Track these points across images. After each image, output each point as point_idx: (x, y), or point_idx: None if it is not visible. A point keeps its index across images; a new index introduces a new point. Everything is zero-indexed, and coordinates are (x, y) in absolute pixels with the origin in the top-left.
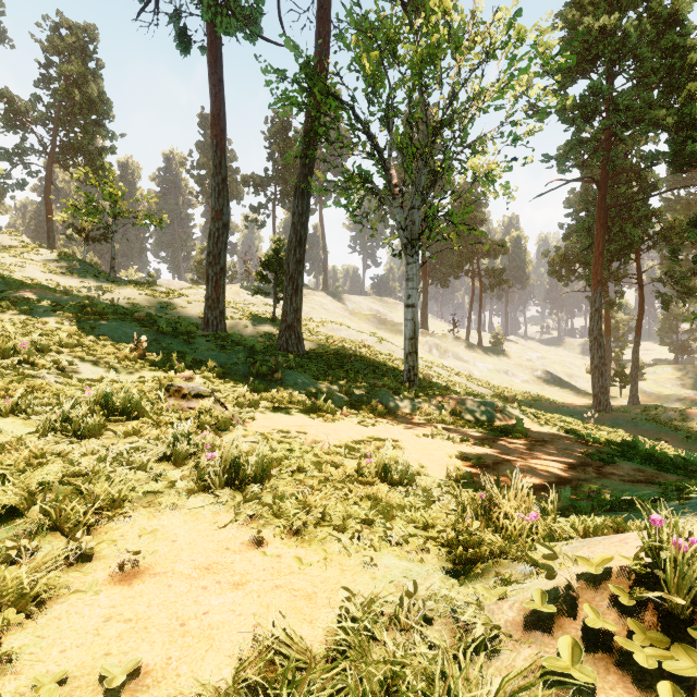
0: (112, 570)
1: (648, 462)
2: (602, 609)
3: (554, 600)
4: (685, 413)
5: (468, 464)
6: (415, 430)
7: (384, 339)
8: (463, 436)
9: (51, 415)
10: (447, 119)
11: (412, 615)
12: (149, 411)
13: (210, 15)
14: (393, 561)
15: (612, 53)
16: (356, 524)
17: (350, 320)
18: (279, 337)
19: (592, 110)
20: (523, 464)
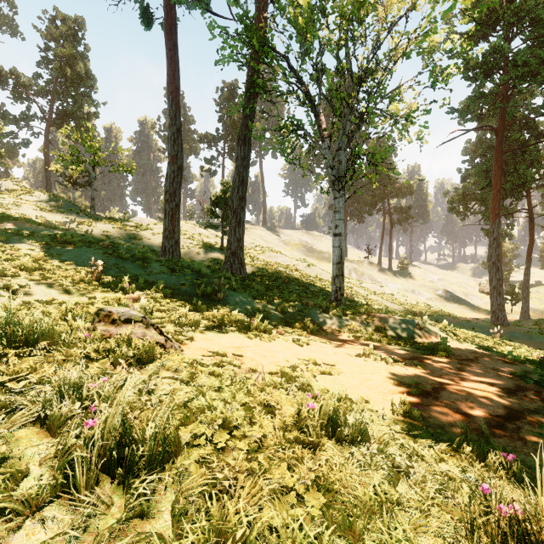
0: None
1: None
2: None
3: None
4: None
5: (409, 391)
6: (347, 349)
7: (313, 264)
8: (392, 354)
9: None
10: (370, 68)
11: None
12: (67, 340)
13: None
14: None
15: (510, 18)
16: None
17: (284, 249)
18: (225, 262)
19: (493, 67)
20: (462, 389)
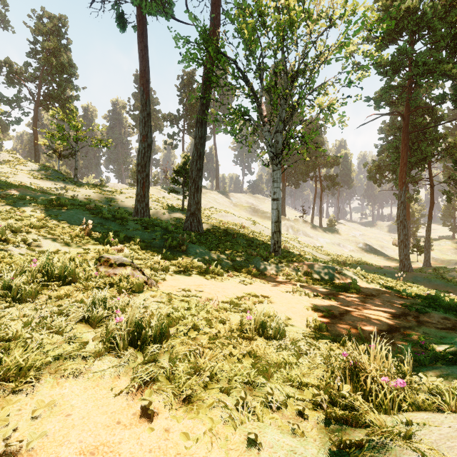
0: None
1: (450, 311)
2: None
3: None
4: None
5: (321, 315)
6: (280, 287)
7: (257, 222)
8: (314, 291)
9: None
10: (301, 69)
11: None
12: (82, 277)
13: (138, 1)
14: (276, 437)
15: (413, 26)
16: (240, 384)
17: (233, 210)
18: (185, 221)
19: (400, 65)
20: (361, 314)
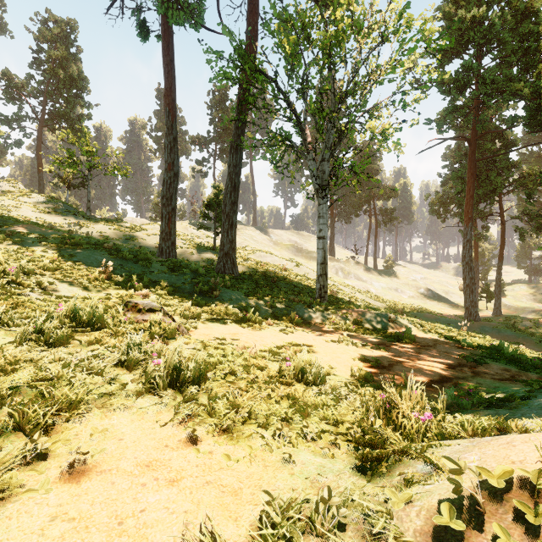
0: (64, 468)
1: (512, 362)
2: (507, 522)
3: (459, 510)
4: (538, 322)
5: (368, 365)
6: (325, 337)
7: (301, 263)
8: (363, 341)
9: (28, 327)
10: (350, 90)
11: (327, 521)
12: (110, 323)
13: (164, 9)
14: (309, 457)
15: (480, 38)
16: (277, 421)
17: (273, 249)
18: (218, 262)
19: (465, 83)
20: (412, 365)
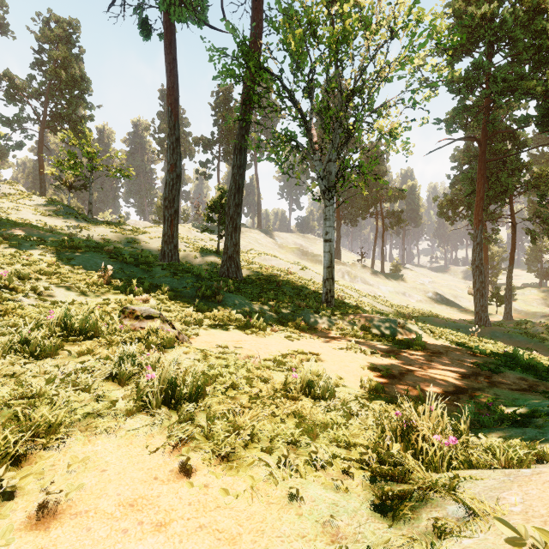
0: (33, 509)
1: (528, 371)
2: None
3: None
4: None
5: (379, 374)
6: (332, 344)
7: (306, 267)
8: (372, 348)
9: (13, 337)
10: (357, 88)
11: None
12: (105, 331)
13: (166, 6)
14: (319, 492)
15: (491, 36)
16: (283, 444)
17: (279, 252)
18: (221, 265)
19: (475, 82)
20: (424, 374)
